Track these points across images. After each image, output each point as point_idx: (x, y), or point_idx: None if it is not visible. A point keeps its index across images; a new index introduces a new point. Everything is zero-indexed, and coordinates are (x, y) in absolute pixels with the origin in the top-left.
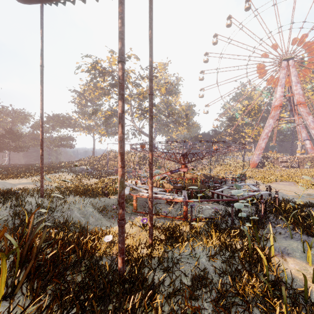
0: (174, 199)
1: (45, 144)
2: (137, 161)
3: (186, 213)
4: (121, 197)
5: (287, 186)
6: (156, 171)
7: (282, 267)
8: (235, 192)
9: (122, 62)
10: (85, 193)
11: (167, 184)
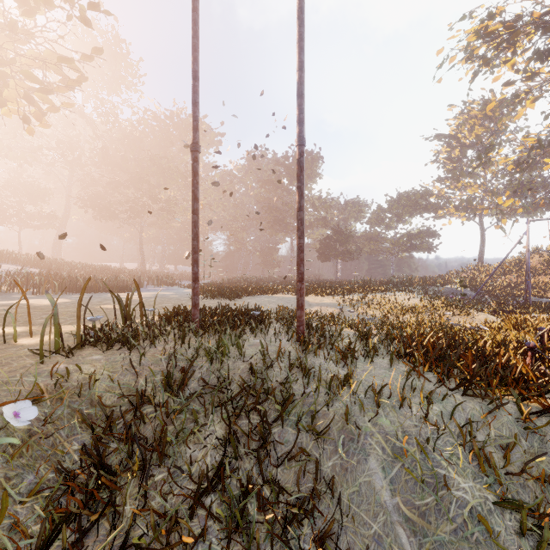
0: None
1: (385, 248)
2: None
3: None
4: None
5: None
6: None
7: None
8: None
9: None
10: (441, 358)
11: None
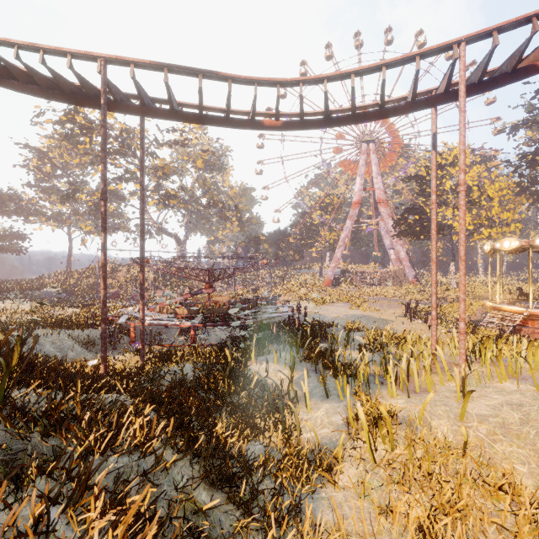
0: (181, 324)
1: None
2: (152, 278)
3: (194, 339)
4: (104, 314)
5: (338, 308)
6: (166, 293)
7: (254, 367)
8: (231, 310)
9: (105, 200)
10: (59, 325)
11: (180, 309)
